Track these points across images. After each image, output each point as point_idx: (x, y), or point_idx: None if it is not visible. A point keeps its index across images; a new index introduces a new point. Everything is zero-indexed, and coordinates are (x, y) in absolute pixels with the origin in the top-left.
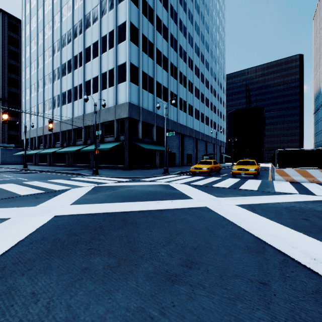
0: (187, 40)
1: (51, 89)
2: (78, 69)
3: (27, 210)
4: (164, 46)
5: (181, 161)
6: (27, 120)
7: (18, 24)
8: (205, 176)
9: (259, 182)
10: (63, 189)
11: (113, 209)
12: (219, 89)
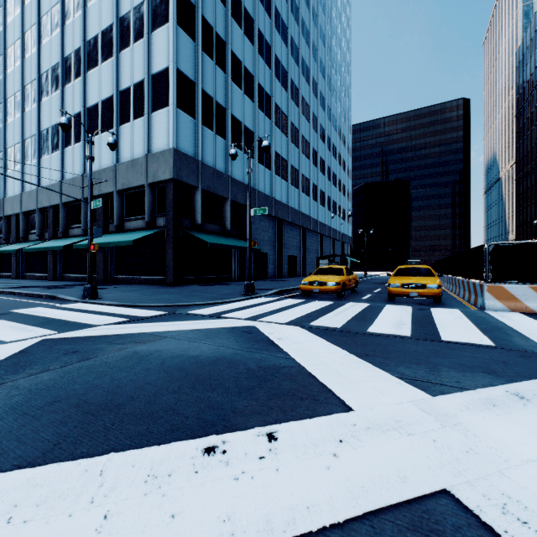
0: (288, 49)
1: (20, 124)
2: (72, 82)
3: None
4: (247, 50)
5: (279, 268)
6: None
7: None
8: (332, 299)
9: (463, 315)
10: None
11: None
12: (341, 145)
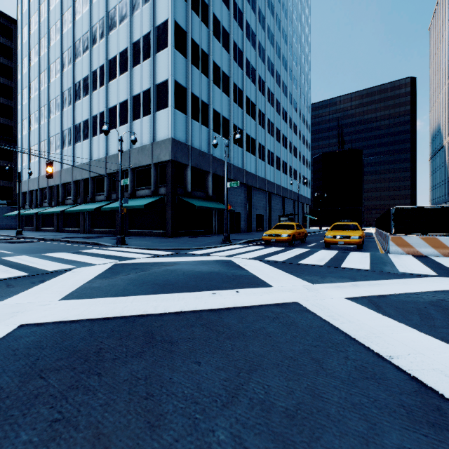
0: (257, 52)
1: (59, 119)
2: (98, 90)
3: None
4: (224, 58)
5: (249, 224)
6: (24, 165)
7: (12, 26)
8: (285, 246)
9: (368, 256)
10: (60, 270)
11: (133, 308)
12: (301, 123)
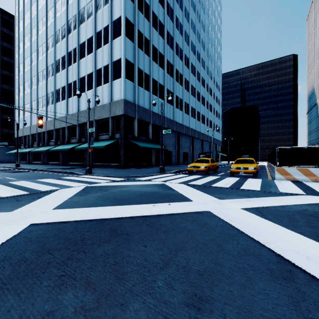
0: (183, 38)
1: (45, 86)
2: (72, 65)
3: (0, 217)
4: (160, 42)
5: (178, 159)
6: (20, 118)
7: (11, 20)
8: (203, 175)
9: (260, 181)
10: (50, 190)
11: (102, 214)
12: (214, 88)
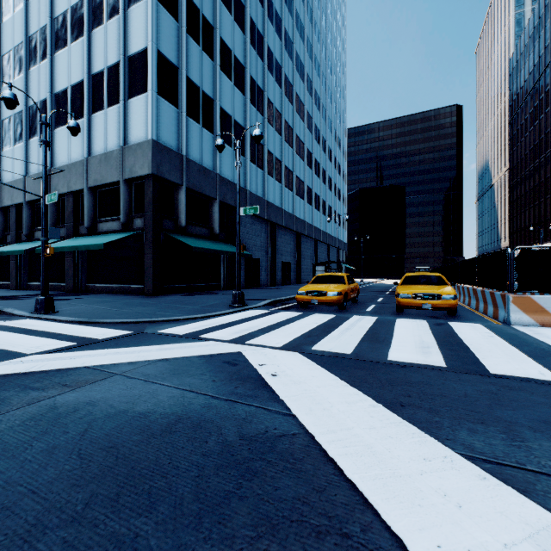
0: (282, 42)
1: None
2: (38, 65)
3: None
4: (237, 38)
5: (272, 275)
6: None
7: None
8: (333, 312)
9: (491, 333)
10: None
11: None
12: (336, 148)
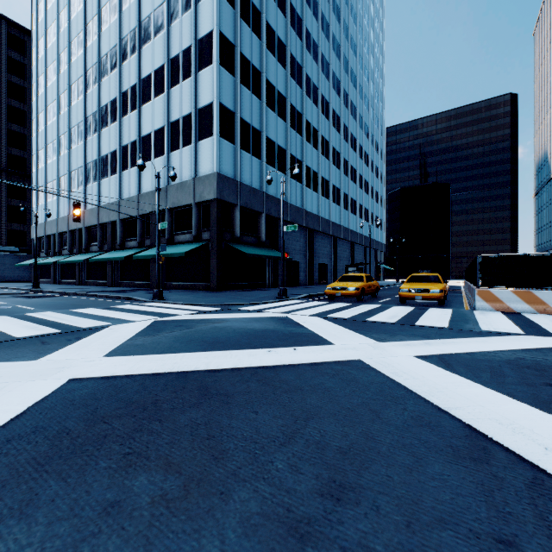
0: (319, 66)
1: (82, 150)
2: (129, 115)
3: (19, 368)
4: (280, 75)
5: (310, 276)
6: (40, 205)
7: (25, 38)
8: (352, 302)
9: (450, 313)
10: (95, 327)
11: (184, 364)
12: (373, 152)
